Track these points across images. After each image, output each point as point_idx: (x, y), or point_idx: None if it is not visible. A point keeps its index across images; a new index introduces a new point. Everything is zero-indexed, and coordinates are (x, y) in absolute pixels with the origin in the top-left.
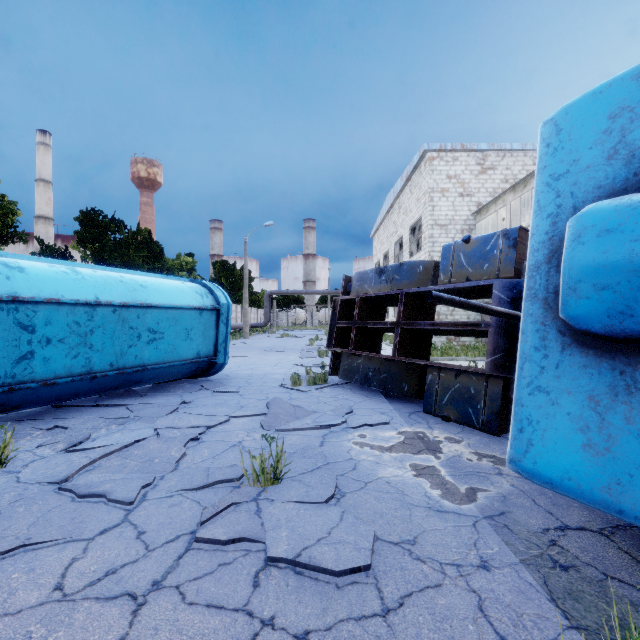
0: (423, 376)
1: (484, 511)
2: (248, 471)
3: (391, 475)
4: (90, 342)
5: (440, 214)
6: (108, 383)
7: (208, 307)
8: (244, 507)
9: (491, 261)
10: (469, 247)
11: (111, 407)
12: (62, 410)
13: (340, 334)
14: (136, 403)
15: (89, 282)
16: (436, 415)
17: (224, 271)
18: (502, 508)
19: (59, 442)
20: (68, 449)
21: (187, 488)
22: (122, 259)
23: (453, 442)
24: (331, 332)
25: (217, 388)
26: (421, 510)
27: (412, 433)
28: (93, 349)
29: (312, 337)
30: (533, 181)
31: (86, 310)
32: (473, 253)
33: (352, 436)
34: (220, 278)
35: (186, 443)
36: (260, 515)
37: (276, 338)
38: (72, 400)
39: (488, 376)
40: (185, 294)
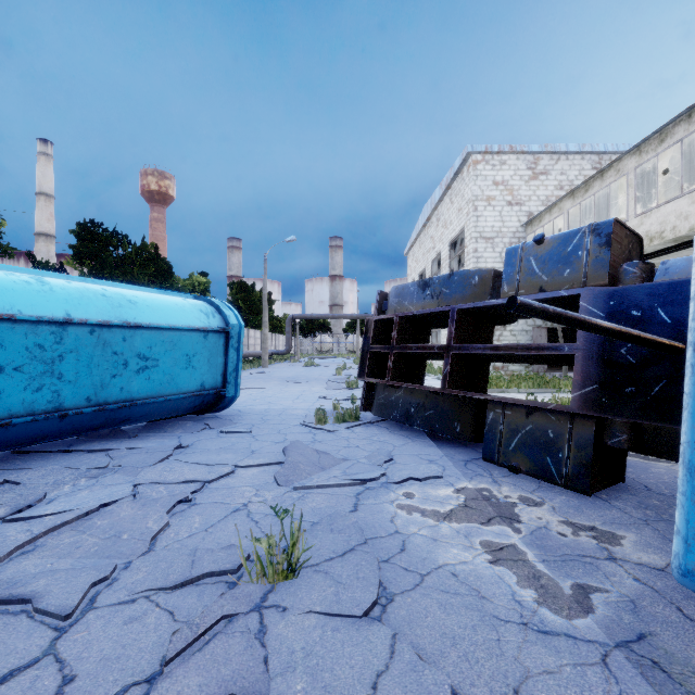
0: (480, 413)
1: (612, 632)
2: (252, 554)
3: (457, 561)
4: (59, 371)
5: (485, 225)
6: (85, 422)
7: (214, 329)
8: (240, 624)
9: (574, 265)
10: (543, 249)
11: (88, 453)
12: (24, 457)
13: (374, 361)
14: (119, 448)
15: (59, 295)
16: (500, 464)
17: (242, 293)
18: (638, 626)
19: (1, 505)
20: (8, 517)
21: (158, 586)
22: (125, 278)
23: (532, 505)
24: (363, 359)
25: (225, 427)
26: (513, 630)
27: (474, 491)
28: (63, 380)
29: (339, 366)
30: (596, 184)
31: (53, 330)
32: (548, 256)
33: (395, 495)
34: (237, 301)
35: (171, 508)
36: (263, 641)
37: (299, 367)
38: (43, 443)
39: (573, 415)
40: (186, 312)
